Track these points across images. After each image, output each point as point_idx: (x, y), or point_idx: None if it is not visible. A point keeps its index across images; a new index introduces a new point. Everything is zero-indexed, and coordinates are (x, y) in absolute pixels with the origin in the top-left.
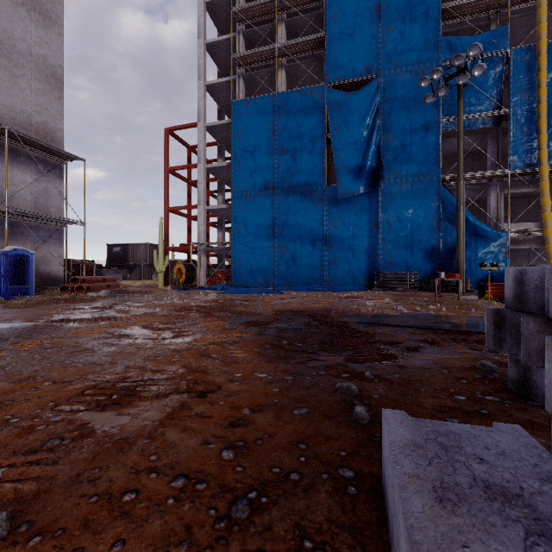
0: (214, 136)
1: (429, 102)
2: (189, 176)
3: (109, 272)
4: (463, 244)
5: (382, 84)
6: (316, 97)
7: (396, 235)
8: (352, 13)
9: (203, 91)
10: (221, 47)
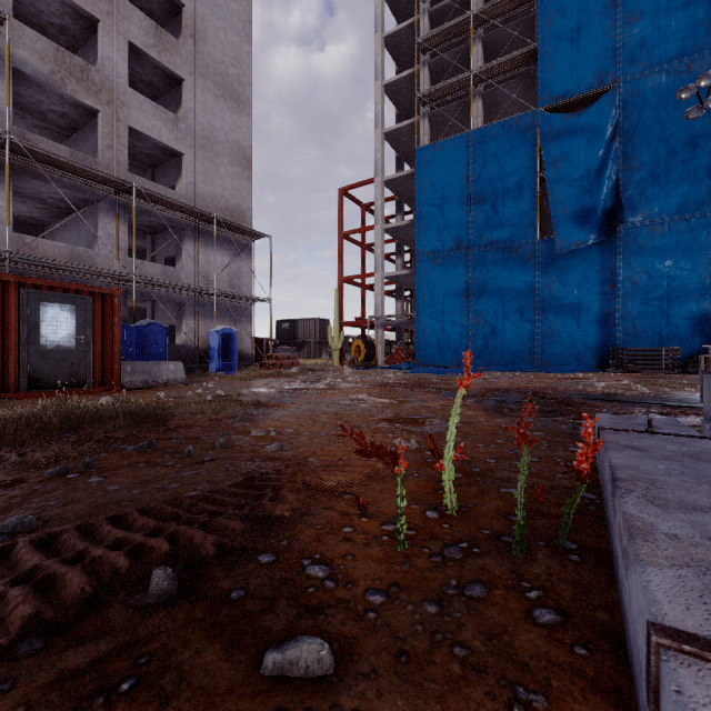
0: (392, 190)
1: (693, 117)
2: (362, 239)
3: (278, 351)
4: None
5: (621, 96)
6: (524, 128)
7: (643, 298)
8: (575, 10)
9: (381, 141)
10: (401, 86)
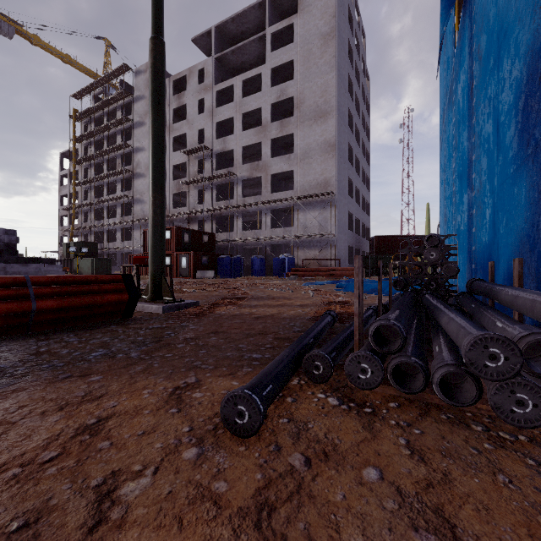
0: None
1: None
2: None
3: None
4: (150, 186)
5: None
6: None
7: (483, 92)
8: None
9: None
10: None
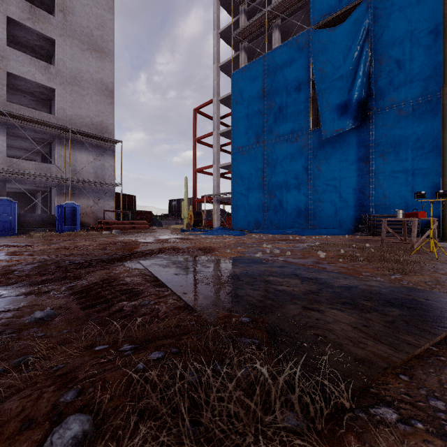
0: (228, 107)
1: None
2: None
3: (169, 219)
4: None
5: (373, 3)
6: (300, 44)
7: (391, 172)
8: None
9: (217, 72)
10: (231, 32)
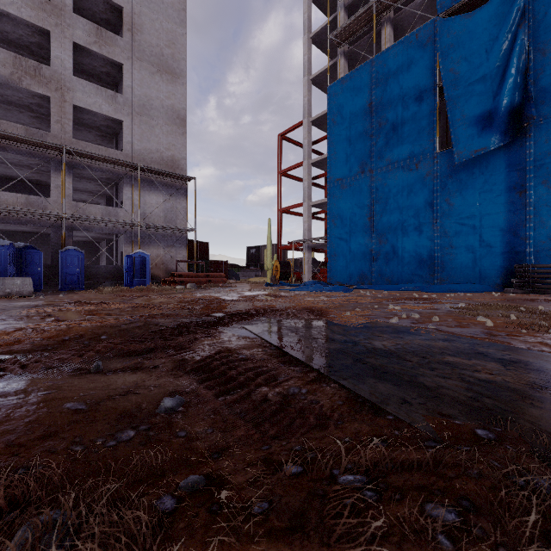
0: (322, 129)
1: None
2: None
3: (247, 271)
4: None
5: None
6: (423, 40)
7: None
8: None
9: (308, 87)
10: (326, 34)
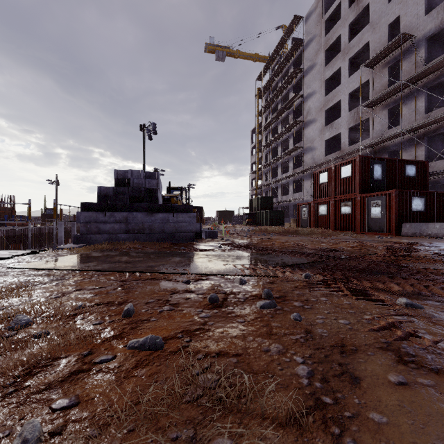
0: None
1: None
2: None
3: None
4: None
5: None
6: None
7: None
8: None
9: None
10: None
